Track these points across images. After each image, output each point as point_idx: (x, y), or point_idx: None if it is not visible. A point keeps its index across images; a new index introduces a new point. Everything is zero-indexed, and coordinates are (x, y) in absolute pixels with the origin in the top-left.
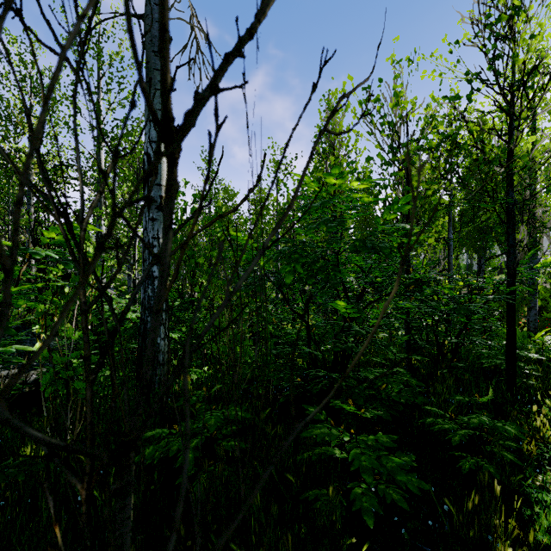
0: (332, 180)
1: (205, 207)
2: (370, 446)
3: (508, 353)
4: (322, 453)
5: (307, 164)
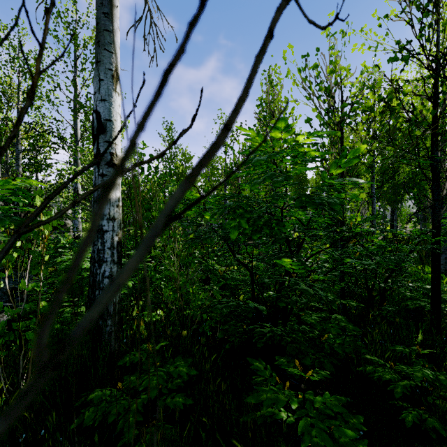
0: (278, 134)
1: None
2: (317, 407)
3: (433, 297)
4: (268, 414)
5: (263, 47)
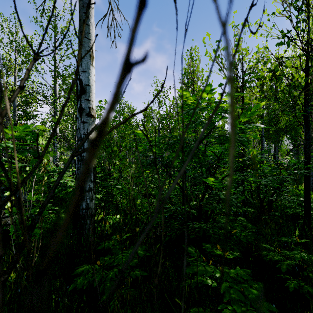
0: (205, 95)
1: (134, 65)
2: (231, 276)
3: (305, 206)
4: (198, 281)
5: (235, 50)
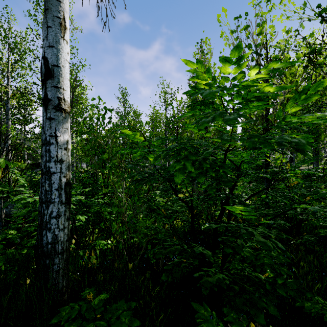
0: (227, 69)
1: None
2: None
3: None
4: None
5: None
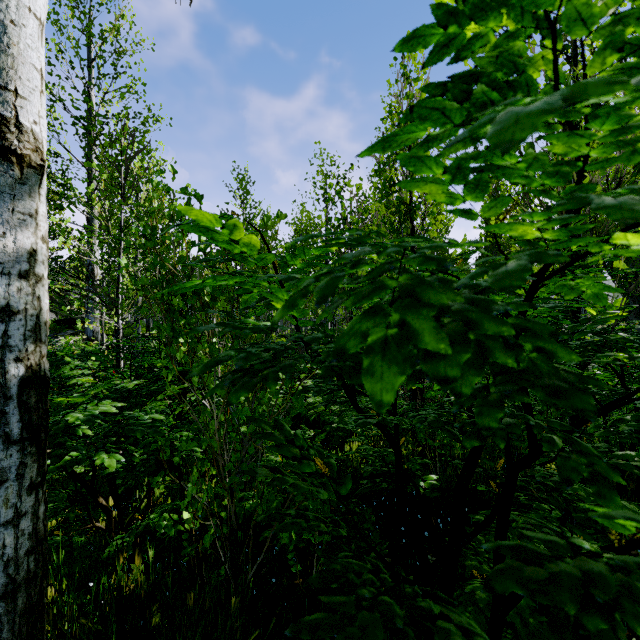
0: None
1: None
2: None
3: None
4: None
5: None
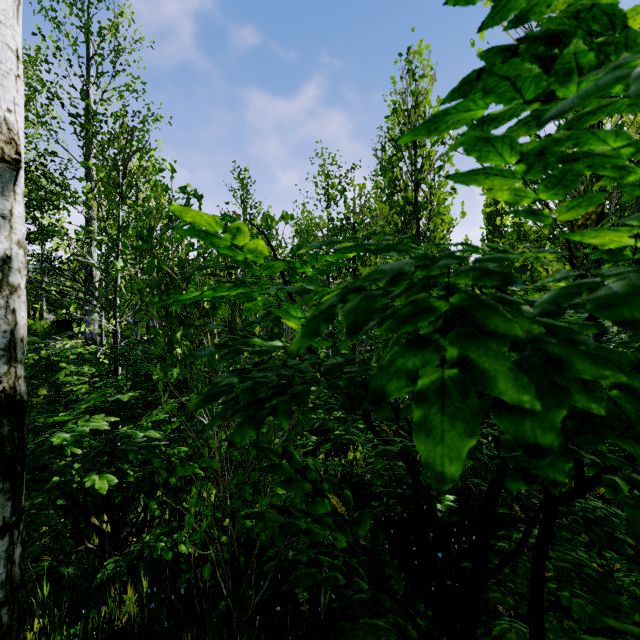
0: None
1: None
2: None
3: None
4: None
5: None
